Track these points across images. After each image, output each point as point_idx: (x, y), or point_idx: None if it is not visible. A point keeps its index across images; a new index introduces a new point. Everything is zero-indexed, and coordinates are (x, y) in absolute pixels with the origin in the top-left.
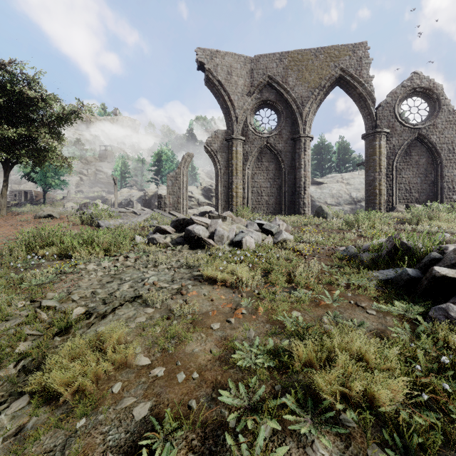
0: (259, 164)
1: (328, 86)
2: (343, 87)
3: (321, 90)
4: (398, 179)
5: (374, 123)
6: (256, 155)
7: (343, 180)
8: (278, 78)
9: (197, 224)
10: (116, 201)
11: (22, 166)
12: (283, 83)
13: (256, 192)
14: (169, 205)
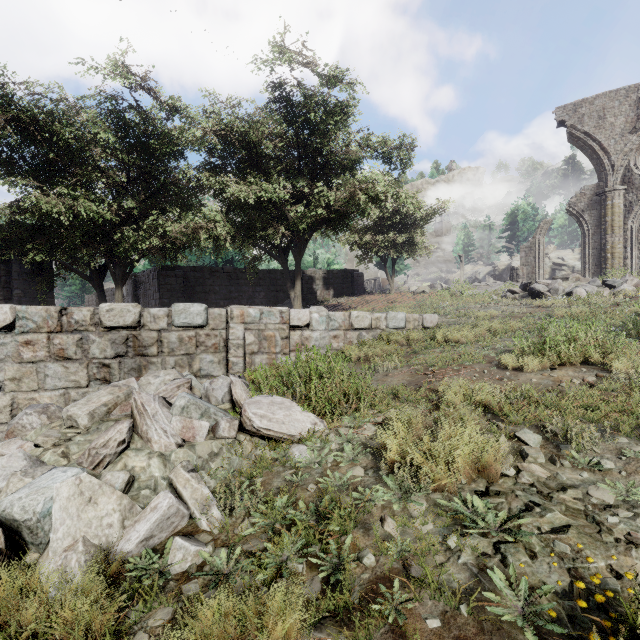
0: None
1: None
2: None
3: None
4: None
5: None
6: None
7: None
8: None
9: (539, 284)
10: (462, 279)
11: (375, 257)
12: None
13: None
14: (522, 276)
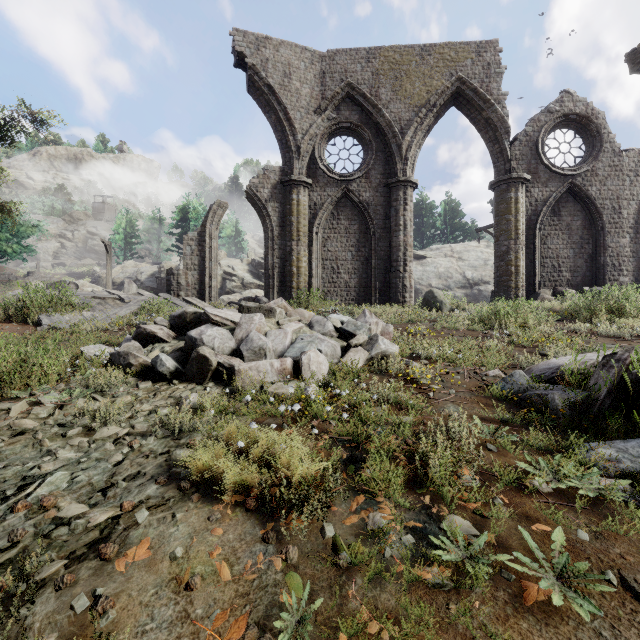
0: (335, 223)
1: (441, 105)
2: (463, 108)
3: (430, 111)
4: (542, 251)
5: (508, 165)
6: (329, 209)
7: (453, 254)
8: (364, 87)
9: (213, 325)
10: (109, 279)
11: None
12: (371, 97)
13: (330, 267)
14: (187, 287)
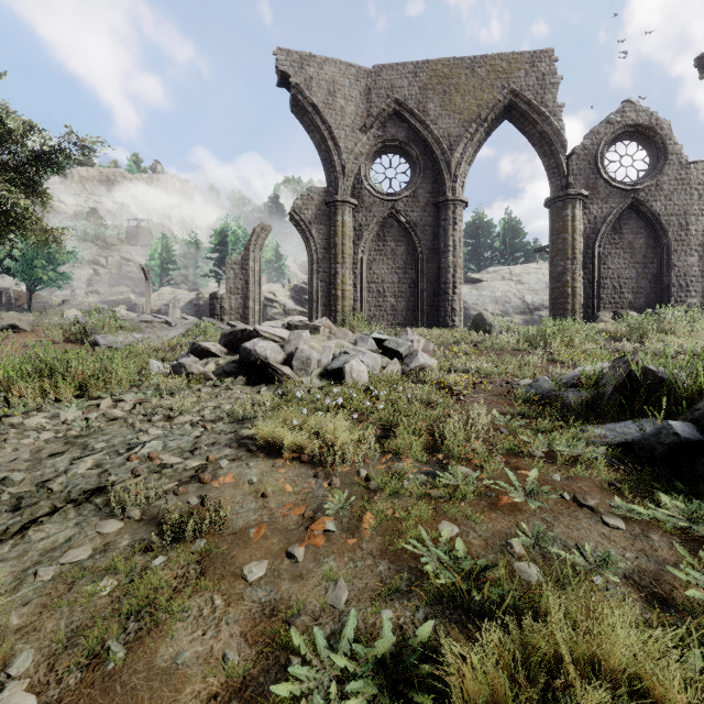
0: (381, 244)
1: (492, 119)
2: (516, 121)
3: (481, 126)
4: (602, 272)
5: (564, 181)
6: (375, 230)
7: (511, 276)
8: (411, 103)
9: (263, 339)
10: (148, 306)
11: None
12: (419, 113)
13: (376, 290)
14: (230, 311)
